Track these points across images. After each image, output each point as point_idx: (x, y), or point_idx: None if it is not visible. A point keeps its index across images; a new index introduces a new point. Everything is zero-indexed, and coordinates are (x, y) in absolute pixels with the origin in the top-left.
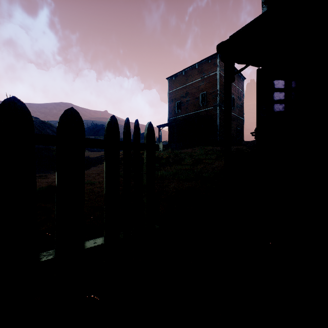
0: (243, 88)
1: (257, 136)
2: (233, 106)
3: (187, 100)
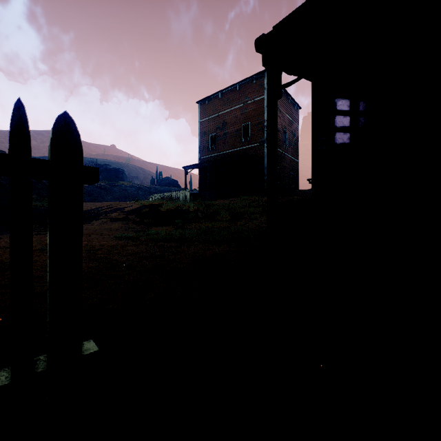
0: (297, 120)
1: (312, 178)
2: (286, 144)
3: (225, 133)
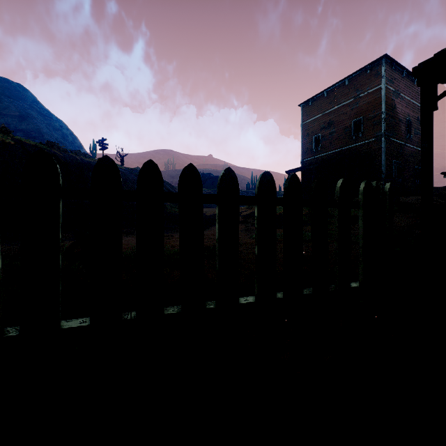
0: None
1: None
2: (409, 134)
3: (331, 132)
